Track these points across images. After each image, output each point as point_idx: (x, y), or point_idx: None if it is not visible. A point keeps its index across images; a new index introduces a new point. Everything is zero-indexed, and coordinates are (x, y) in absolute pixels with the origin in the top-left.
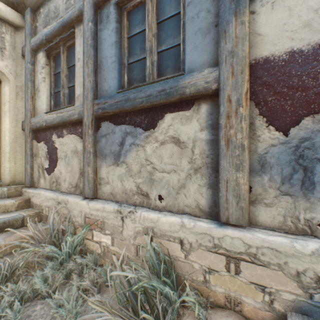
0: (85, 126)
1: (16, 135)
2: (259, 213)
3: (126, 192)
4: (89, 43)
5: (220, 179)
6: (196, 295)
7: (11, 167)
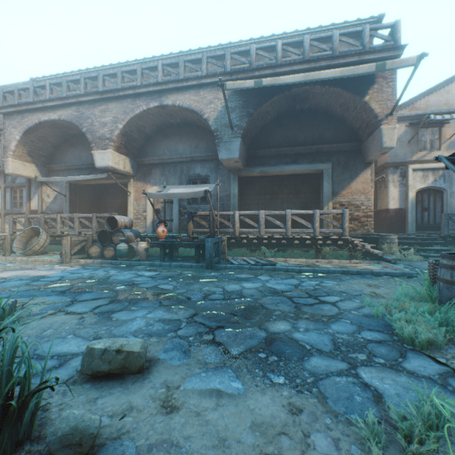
0: (2, 216)
1: None
2: None
3: None
4: (4, 196)
5: None
6: None
7: None
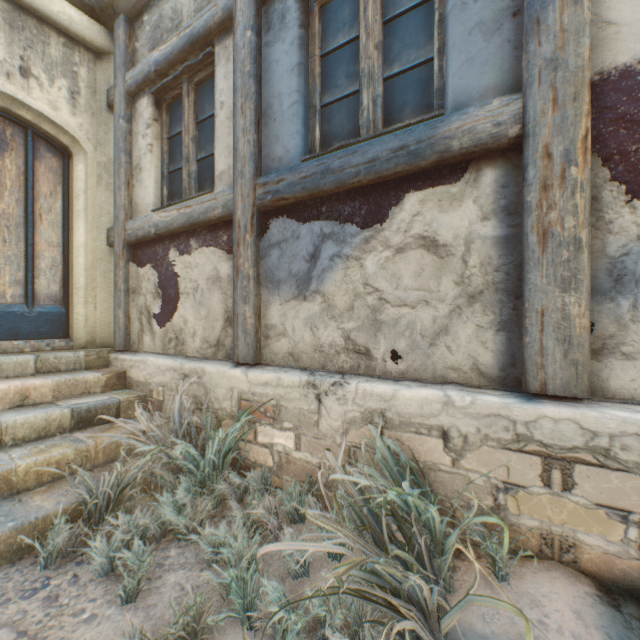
0: (238, 228)
1: (97, 254)
2: (609, 373)
3: (322, 349)
4: (246, 71)
5: (528, 310)
6: (482, 531)
7: (88, 315)
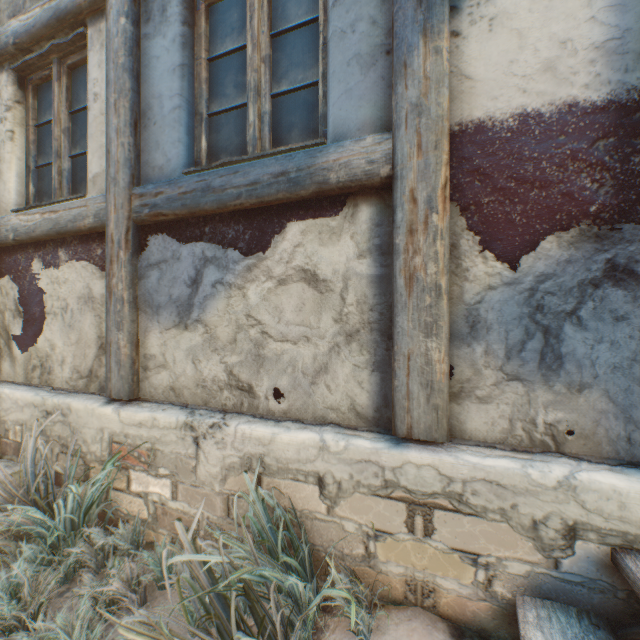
0: (111, 242)
1: None
2: (467, 416)
3: (205, 384)
4: (120, 62)
5: (397, 353)
6: (350, 586)
7: None
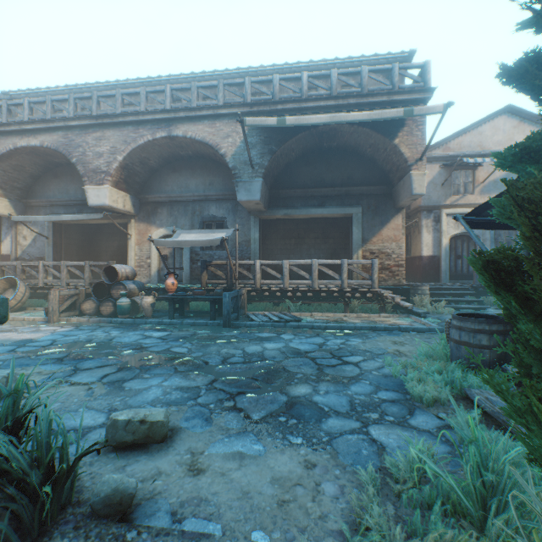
0: None
1: None
2: None
3: None
4: None
5: None
6: None
7: None
